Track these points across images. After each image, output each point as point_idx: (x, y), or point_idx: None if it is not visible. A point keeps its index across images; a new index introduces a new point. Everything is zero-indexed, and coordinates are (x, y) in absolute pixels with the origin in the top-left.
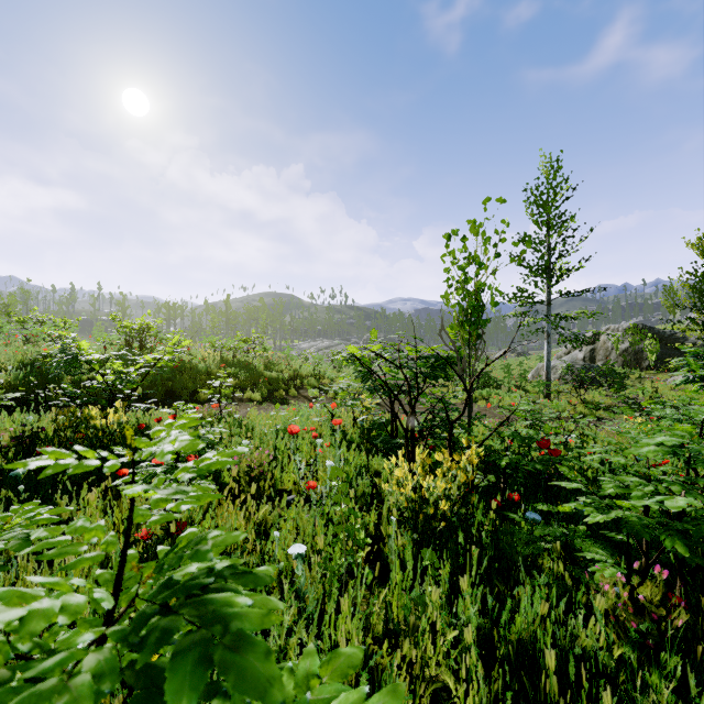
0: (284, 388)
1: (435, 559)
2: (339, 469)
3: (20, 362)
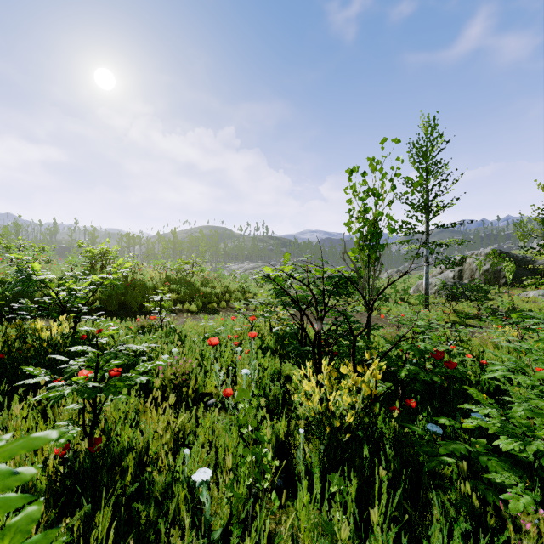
0: (216, 301)
1: (343, 484)
2: (246, 391)
3: (0, 280)
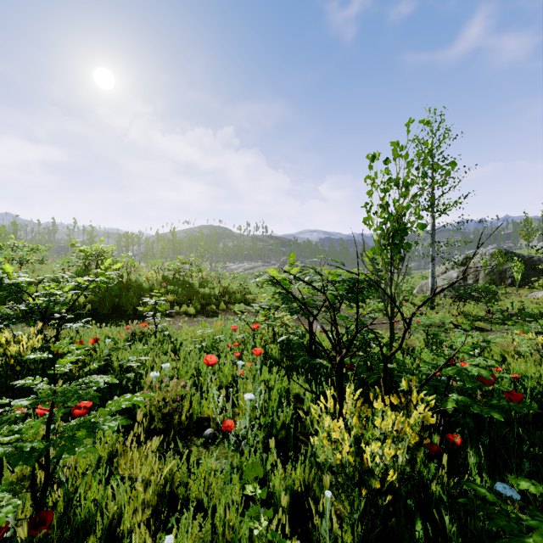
0: (215, 303)
1: None
2: (257, 466)
3: None
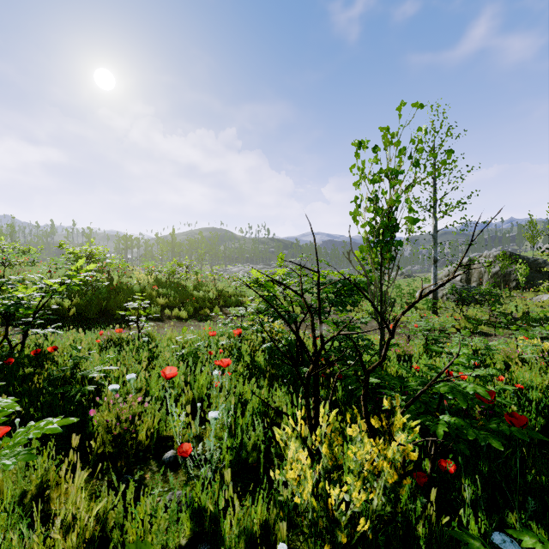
0: (209, 306)
1: None
2: (142, 546)
3: None
